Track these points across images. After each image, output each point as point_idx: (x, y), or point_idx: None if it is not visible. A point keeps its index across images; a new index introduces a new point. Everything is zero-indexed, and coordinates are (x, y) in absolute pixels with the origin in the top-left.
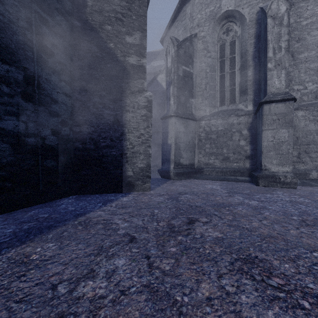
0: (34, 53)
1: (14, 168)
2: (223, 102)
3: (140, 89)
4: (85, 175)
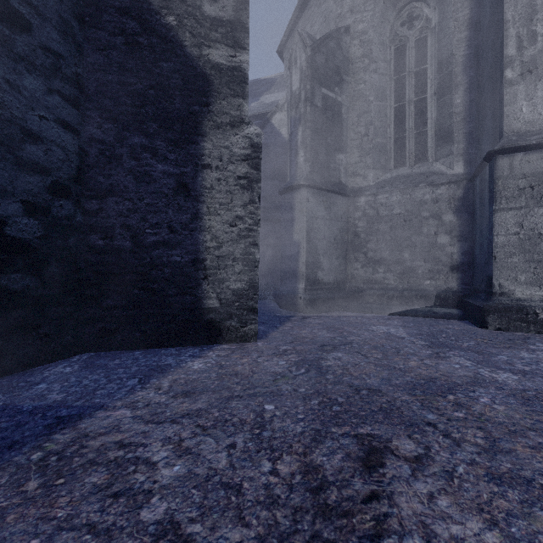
0: None
1: None
2: (401, 160)
3: (236, 119)
4: (112, 307)
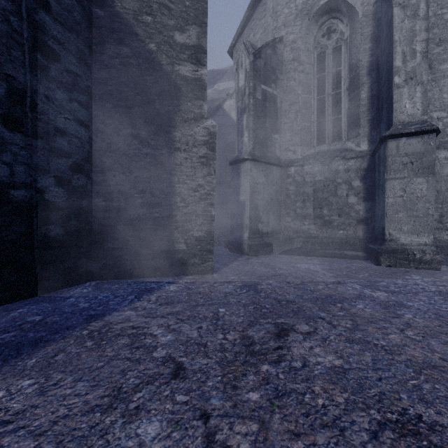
0: (24, 53)
1: None
2: (322, 139)
3: (198, 115)
4: (111, 249)
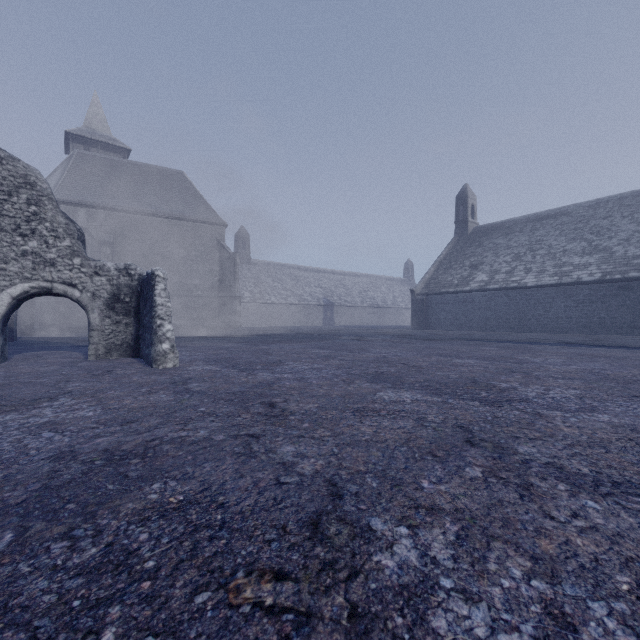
0: None
1: None
2: None
3: None
4: None
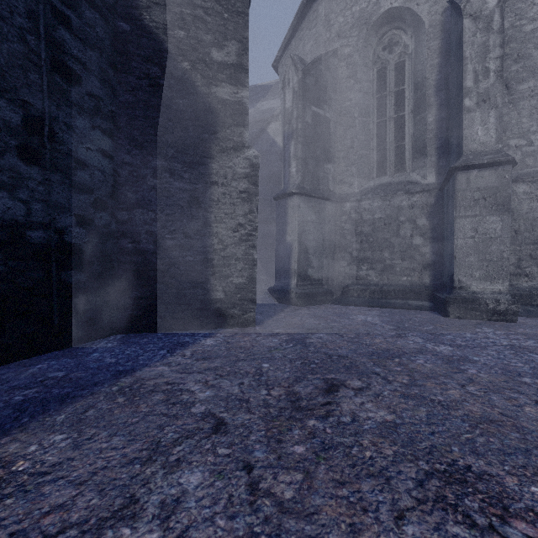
0: (42, 76)
1: (4, 285)
2: (383, 170)
3: (238, 144)
4: (139, 297)
